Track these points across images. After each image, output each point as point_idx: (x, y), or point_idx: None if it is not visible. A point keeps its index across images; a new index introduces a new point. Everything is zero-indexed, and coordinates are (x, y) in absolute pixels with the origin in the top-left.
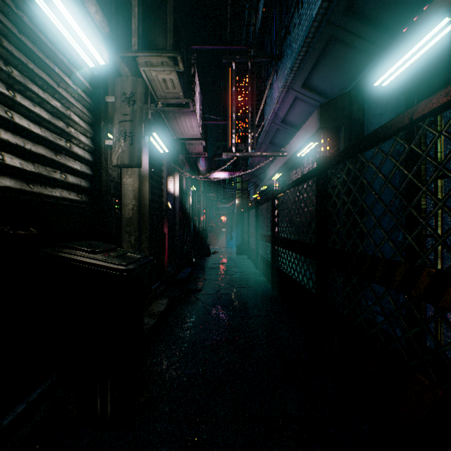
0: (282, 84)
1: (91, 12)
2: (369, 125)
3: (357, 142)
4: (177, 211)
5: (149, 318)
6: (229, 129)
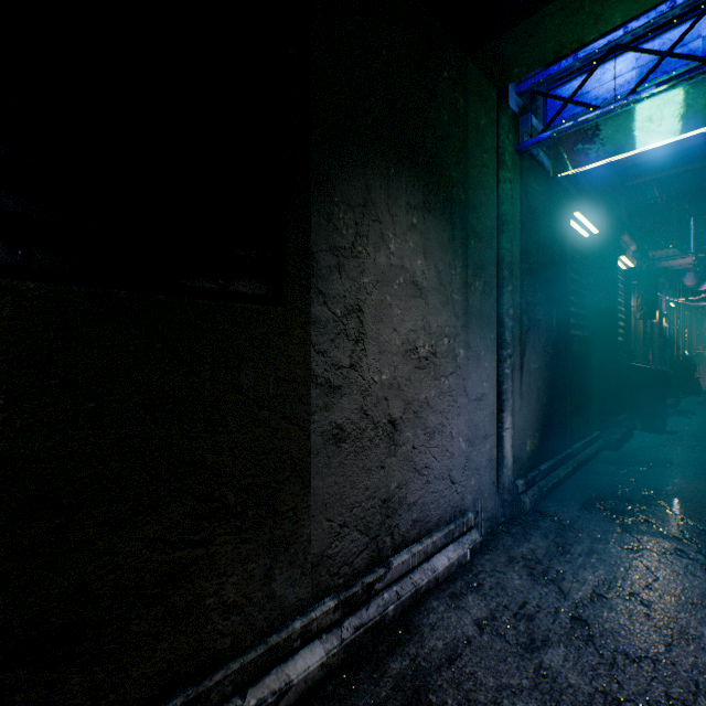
0: None
1: (630, 248)
2: None
3: None
4: (655, 338)
5: None
6: None
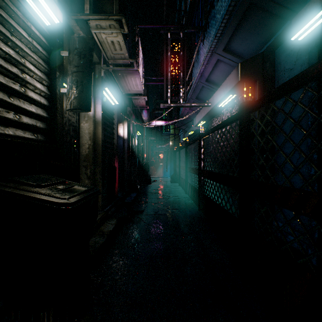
0: (207, 49)
1: None
2: (280, 79)
3: (284, 84)
4: (126, 150)
5: (99, 237)
6: (165, 85)
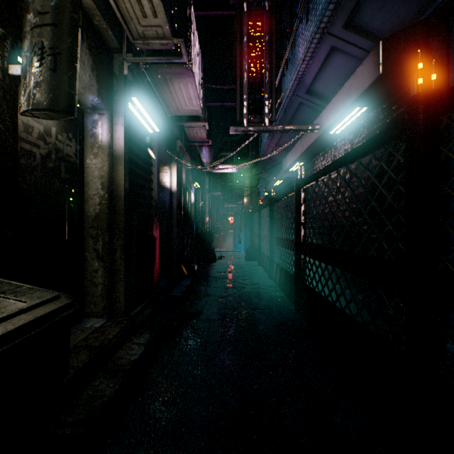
0: (312, 29)
1: None
2: None
3: None
4: (175, 210)
5: (108, 379)
6: (238, 94)
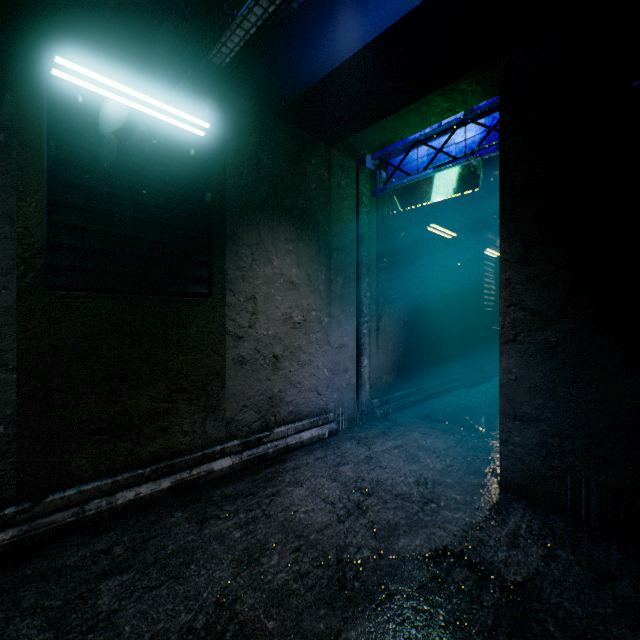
0: None
1: (497, 242)
2: None
3: None
4: None
5: None
6: None
